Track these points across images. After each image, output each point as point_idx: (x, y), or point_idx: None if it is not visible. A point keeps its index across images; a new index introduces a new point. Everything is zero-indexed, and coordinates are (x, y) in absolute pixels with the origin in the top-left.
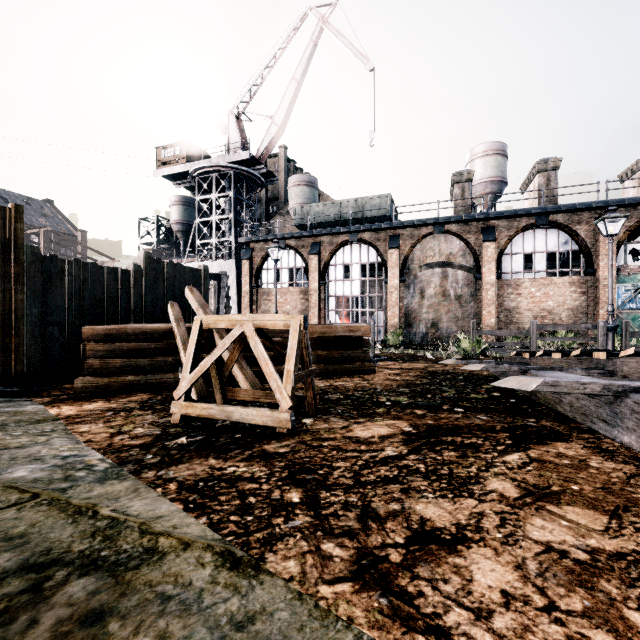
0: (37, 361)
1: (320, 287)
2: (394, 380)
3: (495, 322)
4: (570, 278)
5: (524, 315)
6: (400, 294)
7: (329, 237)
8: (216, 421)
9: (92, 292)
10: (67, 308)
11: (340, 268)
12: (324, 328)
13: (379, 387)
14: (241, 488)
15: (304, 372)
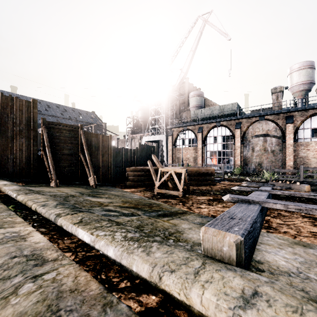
0: (114, 177)
1: (202, 147)
2: (221, 188)
3: (293, 164)
4: None
5: (311, 160)
6: (241, 150)
7: (207, 124)
8: (165, 194)
9: (126, 157)
10: (120, 162)
11: (212, 138)
12: (197, 169)
13: (213, 189)
14: (171, 202)
15: (186, 183)
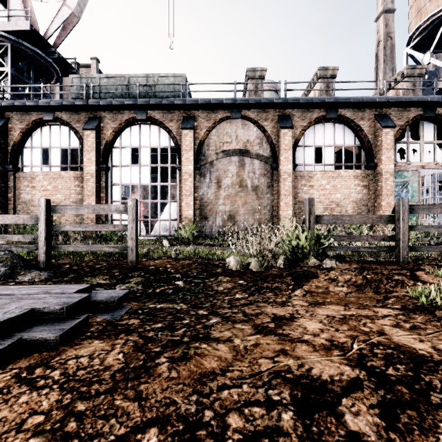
0: None
1: (100, 172)
2: None
3: (292, 214)
4: (354, 172)
5: (316, 207)
6: (195, 183)
7: (112, 112)
8: None
9: None
10: None
11: (126, 151)
12: None
13: None
14: None
15: None
